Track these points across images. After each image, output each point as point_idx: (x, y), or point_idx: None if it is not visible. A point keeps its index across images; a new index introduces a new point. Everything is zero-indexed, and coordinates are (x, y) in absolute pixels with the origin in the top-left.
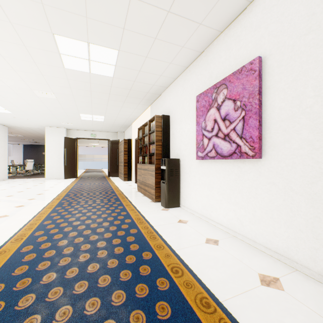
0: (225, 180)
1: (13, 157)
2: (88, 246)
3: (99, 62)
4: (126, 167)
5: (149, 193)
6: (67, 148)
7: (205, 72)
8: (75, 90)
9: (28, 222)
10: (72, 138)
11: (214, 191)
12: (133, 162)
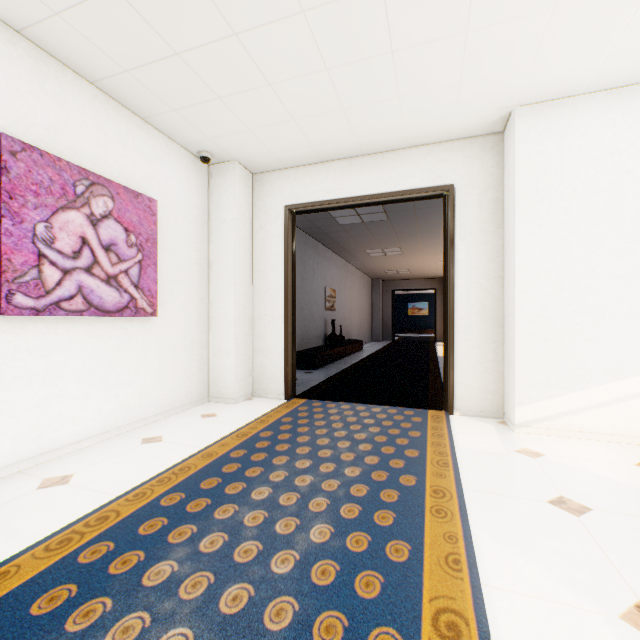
0: (98, 354)
1: None
2: (286, 497)
3: None
4: None
5: None
6: None
7: (32, 98)
8: None
9: None
10: None
11: (67, 382)
12: None
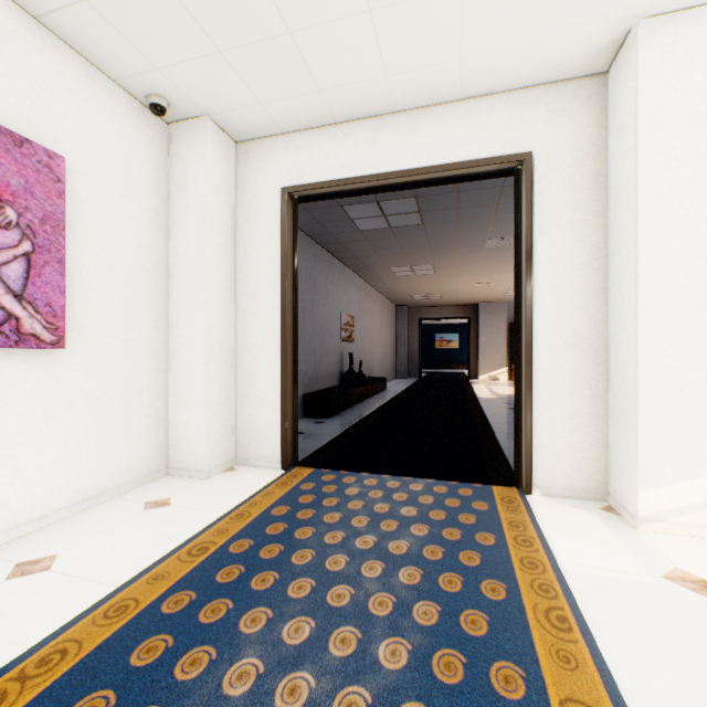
0: None
1: None
2: None
3: None
4: None
5: None
6: None
7: None
8: None
9: None
10: None
11: None
12: None
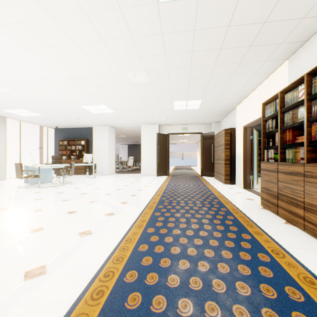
0: None
1: (121, 155)
2: None
3: None
4: (228, 166)
5: (311, 224)
6: (159, 145)
7: None
8: (170, 58)
9: (103, 264)
10: (164, 133)
11: None
12: (239, 159)
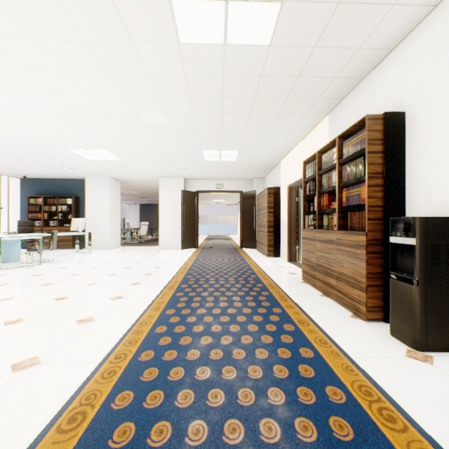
0: None
1: (129, 220)
2: None
3: (247, 2)
4: (271, 234)
5: (341, 293)
6: (185, 206)
7: None
8: (197, 100)
9: (113, 348)
10: (192, 191)
11: None
12: (284, 226)
